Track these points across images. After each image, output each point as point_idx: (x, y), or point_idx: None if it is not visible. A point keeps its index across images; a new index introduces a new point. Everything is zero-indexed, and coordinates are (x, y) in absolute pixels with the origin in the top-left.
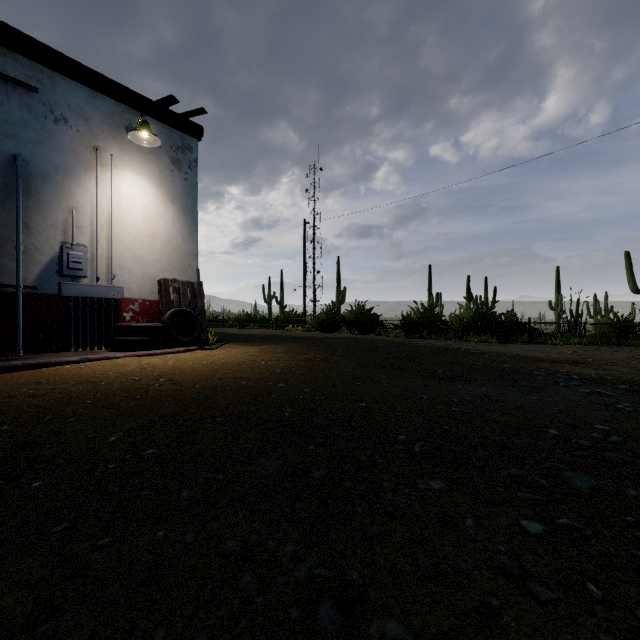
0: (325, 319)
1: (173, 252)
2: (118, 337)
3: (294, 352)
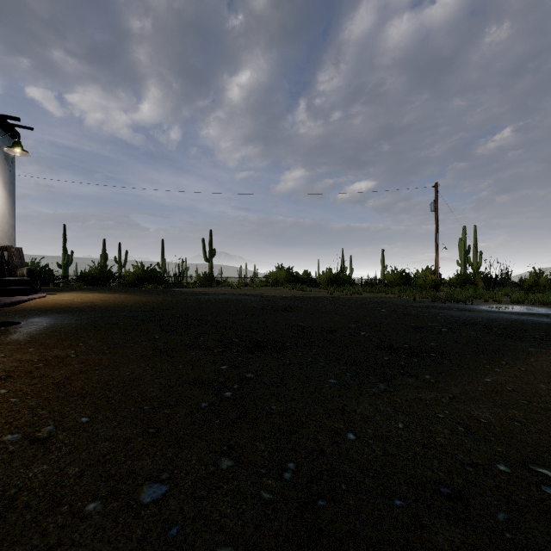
0: None
1: (5, 225)
2: (11, 287)
3: (107, 293)
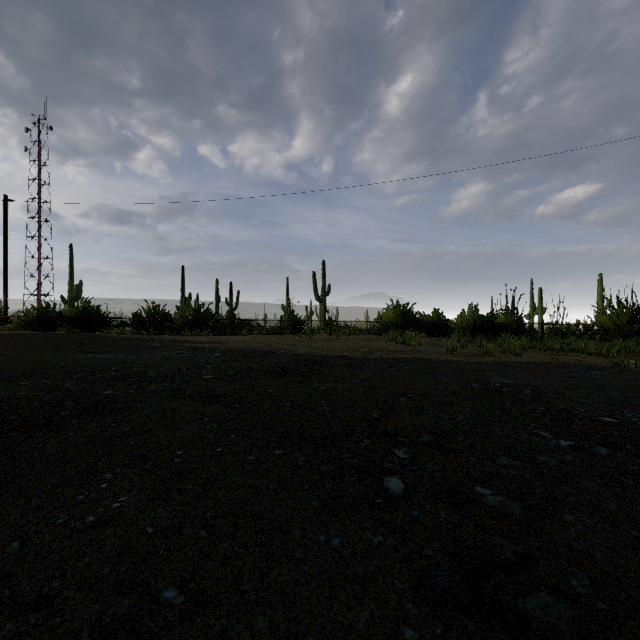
0: (37, 317)
1: None
2: None
3: None
